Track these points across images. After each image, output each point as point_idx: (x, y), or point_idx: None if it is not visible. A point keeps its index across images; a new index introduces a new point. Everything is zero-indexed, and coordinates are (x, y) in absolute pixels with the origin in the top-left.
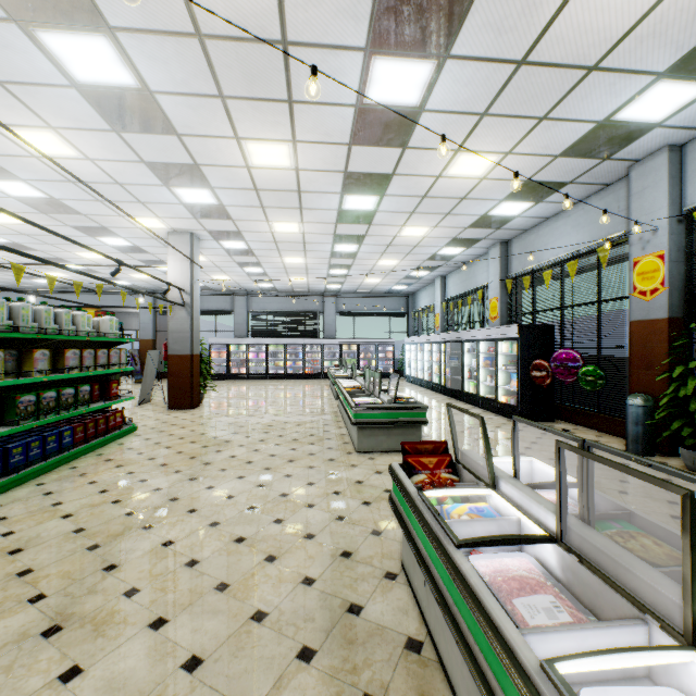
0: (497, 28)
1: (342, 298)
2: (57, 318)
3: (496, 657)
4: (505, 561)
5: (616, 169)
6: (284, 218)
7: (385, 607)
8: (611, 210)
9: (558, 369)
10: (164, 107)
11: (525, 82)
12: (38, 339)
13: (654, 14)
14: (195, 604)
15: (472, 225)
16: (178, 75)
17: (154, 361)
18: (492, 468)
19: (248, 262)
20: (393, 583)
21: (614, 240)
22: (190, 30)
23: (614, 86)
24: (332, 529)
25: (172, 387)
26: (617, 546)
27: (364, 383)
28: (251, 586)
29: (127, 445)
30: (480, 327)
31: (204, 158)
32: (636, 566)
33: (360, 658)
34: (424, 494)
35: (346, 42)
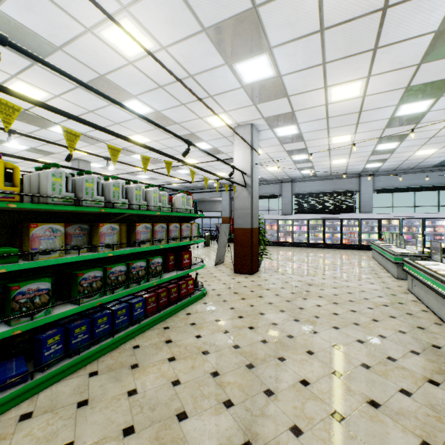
0: None
1: (378, 176)
2: (128, 193)
3: None
4: None
5: None
6: (346, 75)
7: None
8: None
9: None
10: None
11: None
12: (113, 214)
13: None
14: None
15: None
16: None
17: (226, 232)
18: None
19: (296, 149)
20: None
21: None
22: None
23: None
24: None
25: (236, 254)
26: None
27: None
28: None
29: (192, 317)
30: None
31: None
32: None
33: None
34: None
35: None
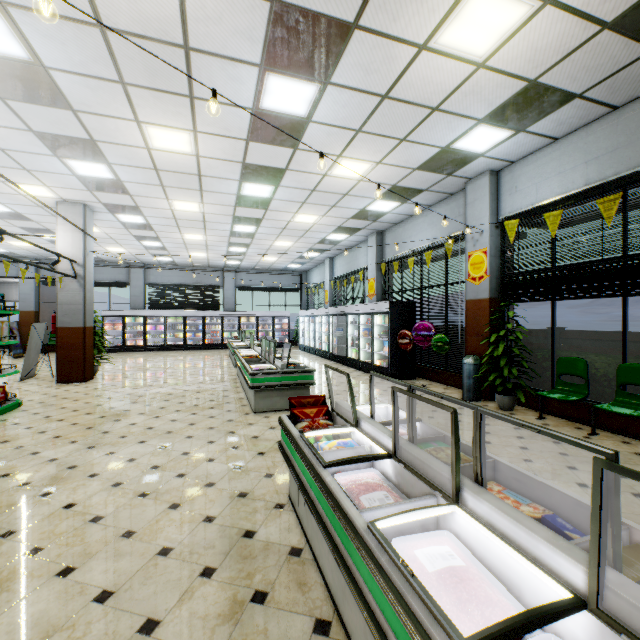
0: (366, 69)
1: (241, 274)
2: None
3: (345, 532)
4: (358, 475)
5: (457, 183)
6: (184, 197)
7: (274, 529)
8: (454, 214)
9: (418, 337)
10: (59, 82)
11: (389, 111)
12: None
13: (472, 79)
14: (102, 551)
15: (354, 217)
16: (77, 57)
17: (40, 334)
18: (355, 412)
19: (146, 236)
20: (281, 511)
21: (457, 238)
22: (92, 20)
23: (451, 124)
24: (230, 476)
25: (62, 360)
26: (426, 454)
27: (261, 352)
28: (157, 530)
29: (12, 421)
30: (361, 303)
31: (102, 135)
32: (434, 463)
33: (253, 567)
34: (304, 435)
35: (243, 57)
